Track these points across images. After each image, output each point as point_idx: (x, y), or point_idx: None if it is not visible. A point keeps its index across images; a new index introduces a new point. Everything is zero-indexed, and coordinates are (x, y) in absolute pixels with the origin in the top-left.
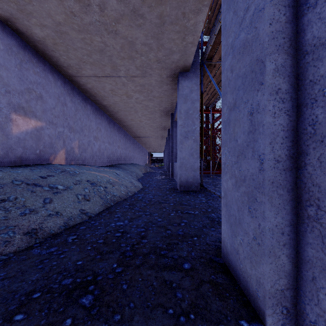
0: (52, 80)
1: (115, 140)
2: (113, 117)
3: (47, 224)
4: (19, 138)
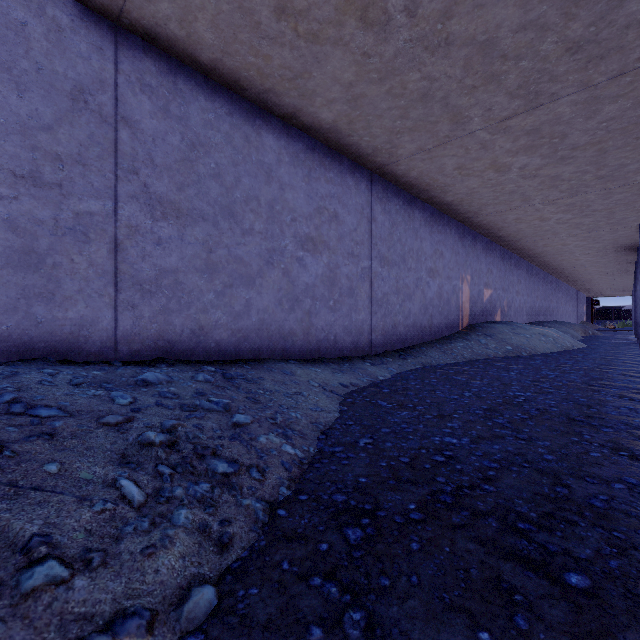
0: (495, 254)
1: (533, 289)
2: (532, 262)
3: (537, 349)
4: (485, 304)
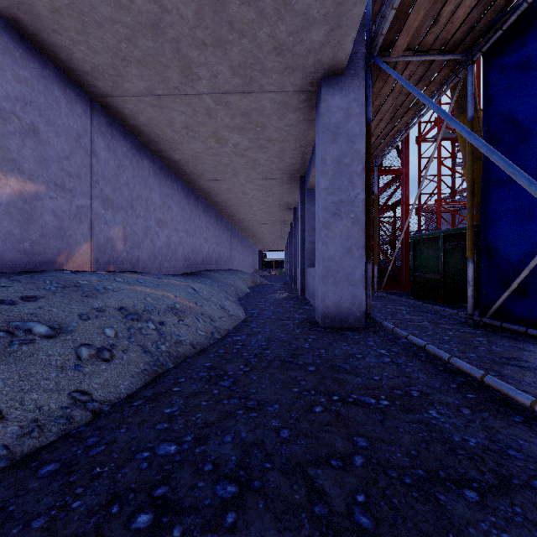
0: (63, 101)
1: (200, 227)
2: (195, 186)
3: None
4: None
